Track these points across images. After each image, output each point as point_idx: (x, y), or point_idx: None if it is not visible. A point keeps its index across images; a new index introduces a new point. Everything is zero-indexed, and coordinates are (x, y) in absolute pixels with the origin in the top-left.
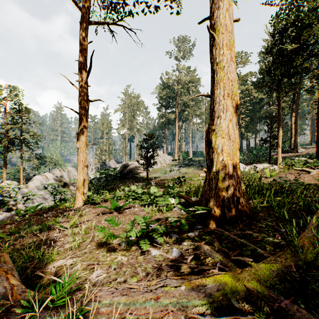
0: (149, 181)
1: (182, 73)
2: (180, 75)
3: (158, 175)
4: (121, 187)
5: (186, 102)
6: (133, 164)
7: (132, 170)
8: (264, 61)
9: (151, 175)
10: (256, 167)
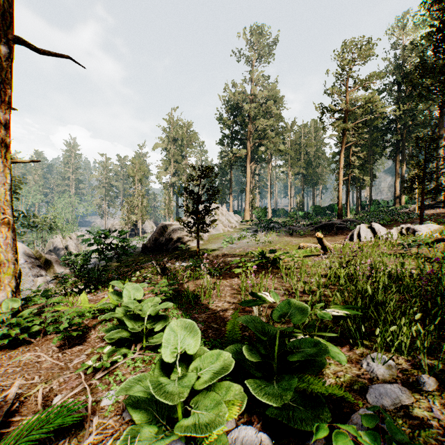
0: (201, 258)
1: (256, 85)
2: (254, 87)
3: (219, 245)
4: (137, 273)
5: (262, 131)
6: (176, 226)
7: (174, 236)
8: (387, 64)
9: (207, 245)
10: (415, 230)
